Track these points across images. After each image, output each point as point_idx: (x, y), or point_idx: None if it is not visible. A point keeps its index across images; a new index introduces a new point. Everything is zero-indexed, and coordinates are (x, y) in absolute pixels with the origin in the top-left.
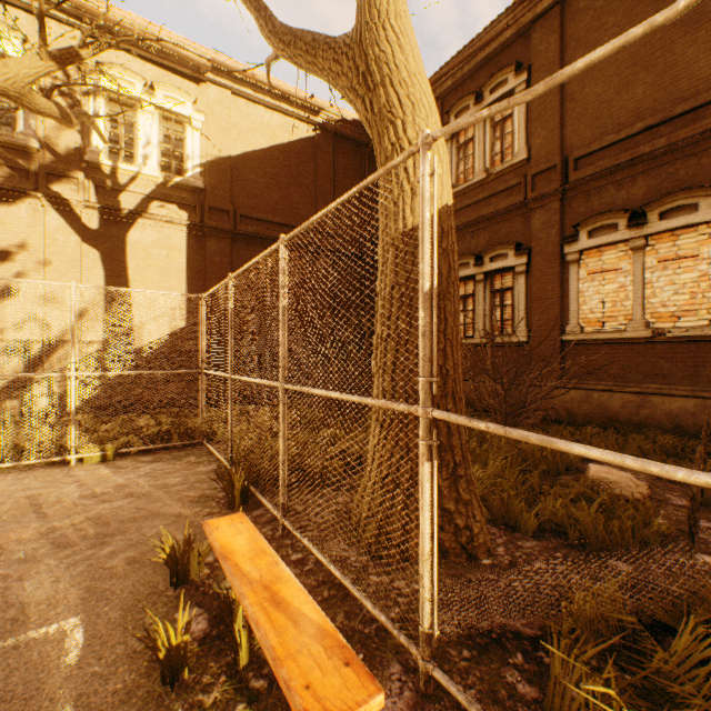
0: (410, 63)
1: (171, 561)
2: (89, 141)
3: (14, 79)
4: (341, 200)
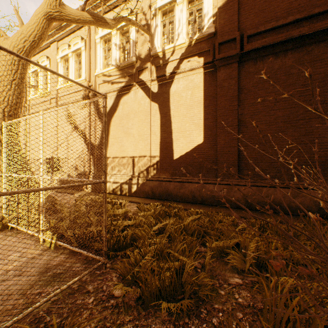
0: None
1: None
2: (154, 44)
3: (50, 3)
4: None
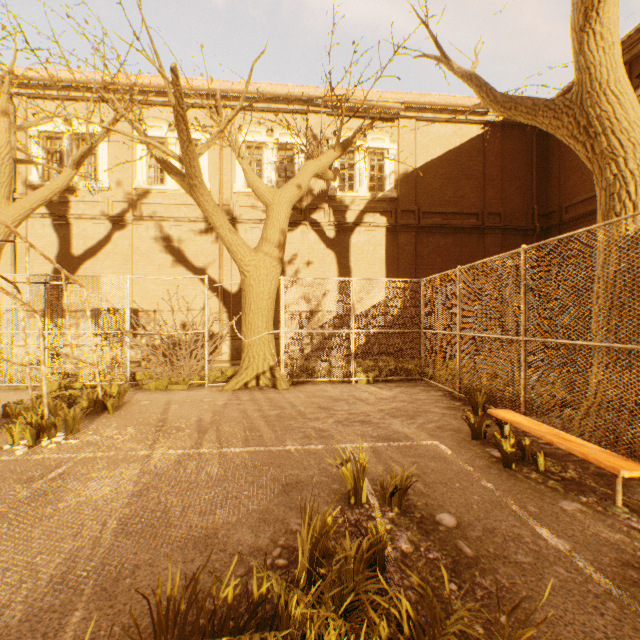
0: (629, 114)
1: (474, 426)
2: (329, 183)
3: (322, 167)
4: (587, 229)
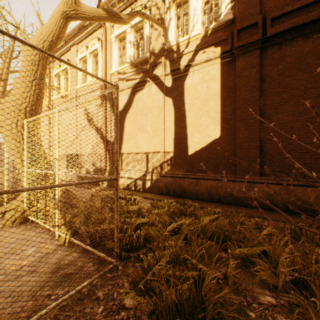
0: None
1: None
2: (167, 38)
3: (66, 2)
4: None
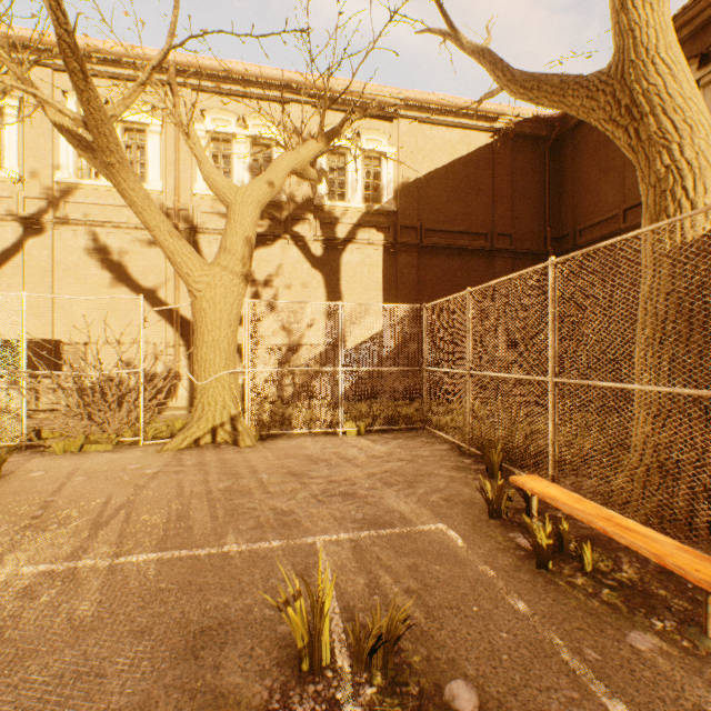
0: (684, 89)
1: (492, 500)
2: (315, 189)
3: (302, 161)
4: (643, 231)
